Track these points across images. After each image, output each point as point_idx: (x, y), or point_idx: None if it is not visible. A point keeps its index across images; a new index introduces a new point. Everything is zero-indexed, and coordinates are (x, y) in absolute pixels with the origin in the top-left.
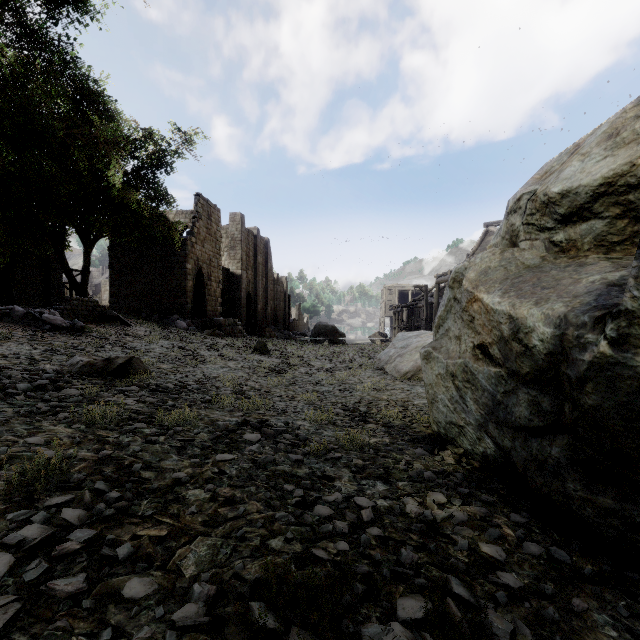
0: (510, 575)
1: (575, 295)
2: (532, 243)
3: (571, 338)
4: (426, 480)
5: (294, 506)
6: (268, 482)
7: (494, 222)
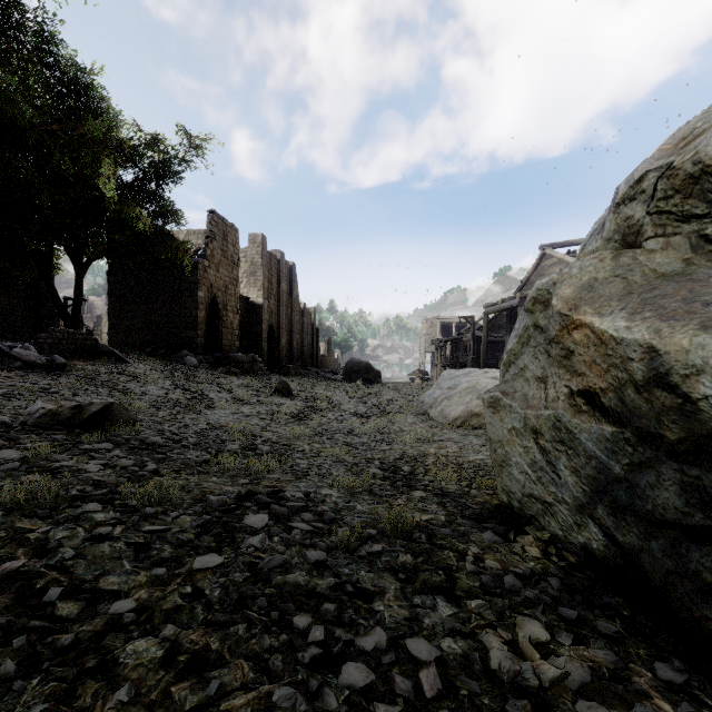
0: None
1: None
2: (668, 240)
3: None
4: (508, 591)
5: (308, 666)
6: (269, 610)
7: (551, 244)
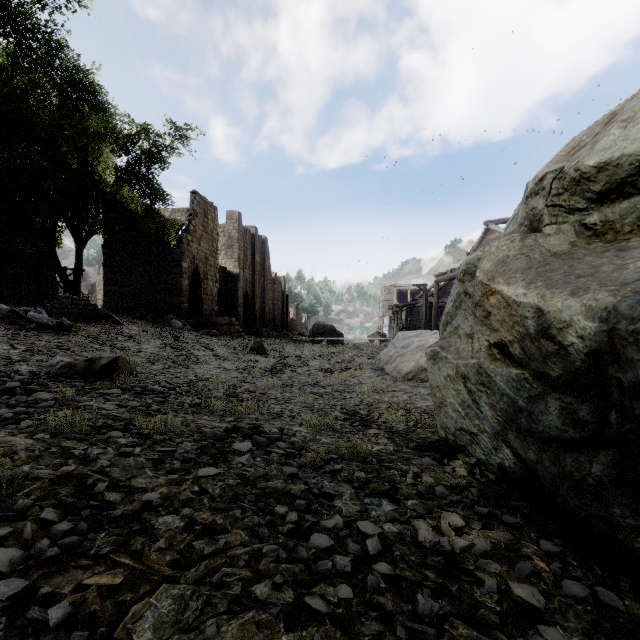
0: (555, 631)
1: (623, 283)
2: (559, 227)
3: (624, 334)
4: (438, 497)
5: (286, 535)
6: (257, 503)
7: (494, 220)
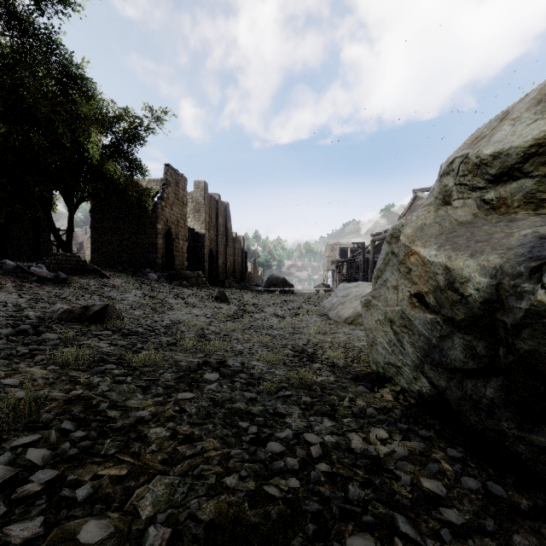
0: (452, 511)
1: (509, 247)
2: (464, 201)
3: (507, 287)
4: (368, 416)
5: (248, 443)
6: (225, 419)
7: (422, 189)
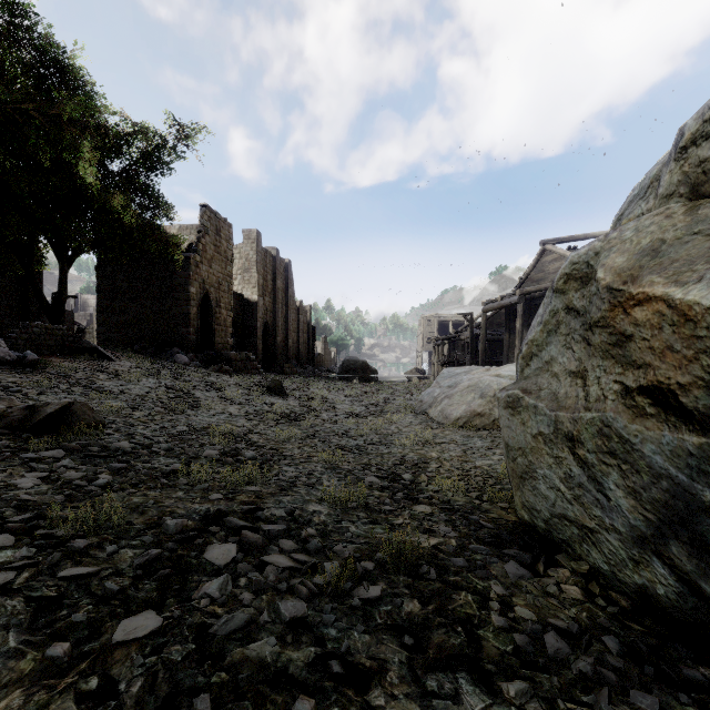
0: None
1: None
2: None
3: None
4: (553, 659)
5: None
6: None
7: (552, 239)
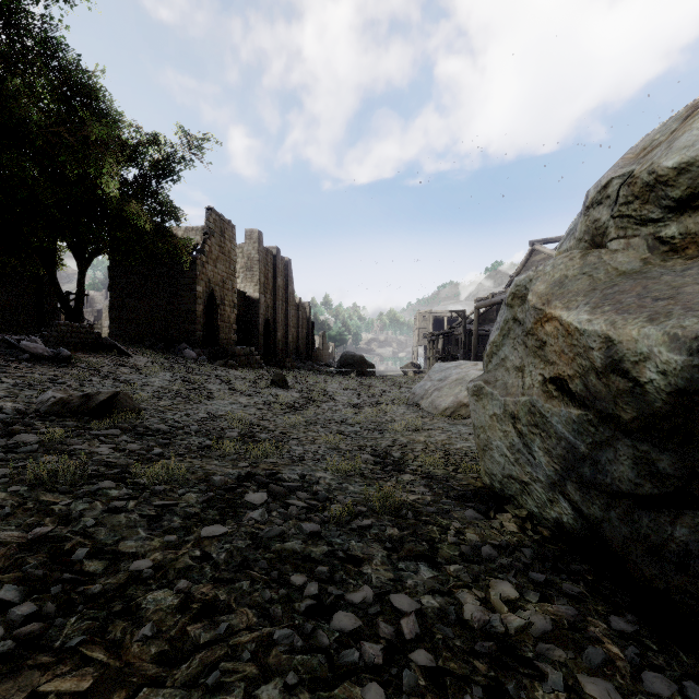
0: None
1: None
2: (628, 241)
3: None
4: (485, 559)
5: (303, 614)
6: (269, 571)
7: (540, 240)
